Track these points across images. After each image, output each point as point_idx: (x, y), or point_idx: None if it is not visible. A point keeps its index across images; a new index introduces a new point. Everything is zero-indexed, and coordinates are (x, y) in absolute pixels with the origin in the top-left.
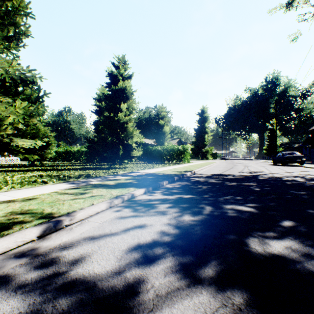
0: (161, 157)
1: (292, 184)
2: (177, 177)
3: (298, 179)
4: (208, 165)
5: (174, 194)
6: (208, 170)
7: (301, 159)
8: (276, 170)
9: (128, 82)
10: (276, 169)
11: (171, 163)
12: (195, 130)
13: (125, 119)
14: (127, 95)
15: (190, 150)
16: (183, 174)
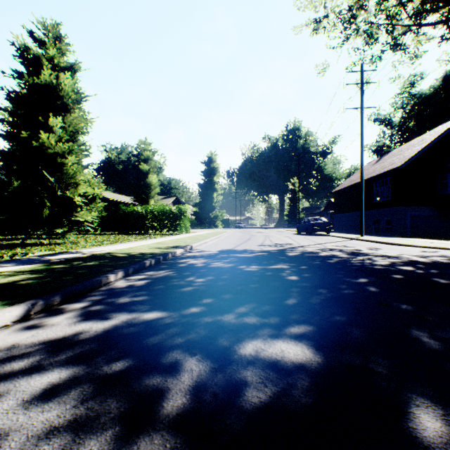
0: (143, 224)
1: (337, 263)
2: (153, 261)
3: (338, 254)
4: (216, 236)
5: (118, 310)
6: (215, 243)
7: (328, 227)
8: (305, 241)
9: (66, 77)
10: (304, 239)
11: (161, 234)
12: (200, 185)
13: (58, 148)
14: (65, 102)
15: (193, 214)
16: (167, 253)
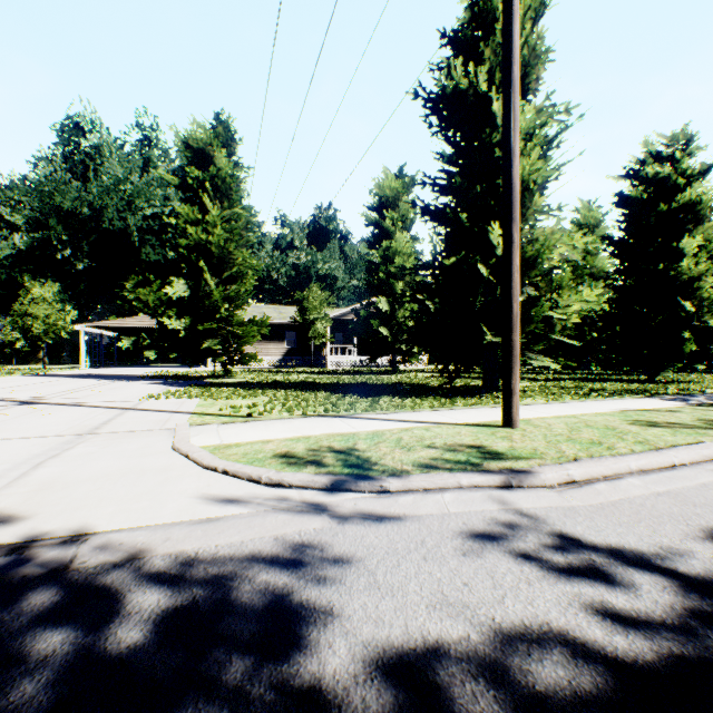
0: None
1: None
2: None
3: None
4: None
5: None
6: None
7: None
8: None
9: (701, 185)
10: None
11: None
12: None
13: (693, 271)
14: (699, 214)
15: None
16: None
